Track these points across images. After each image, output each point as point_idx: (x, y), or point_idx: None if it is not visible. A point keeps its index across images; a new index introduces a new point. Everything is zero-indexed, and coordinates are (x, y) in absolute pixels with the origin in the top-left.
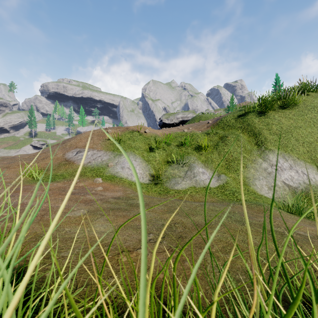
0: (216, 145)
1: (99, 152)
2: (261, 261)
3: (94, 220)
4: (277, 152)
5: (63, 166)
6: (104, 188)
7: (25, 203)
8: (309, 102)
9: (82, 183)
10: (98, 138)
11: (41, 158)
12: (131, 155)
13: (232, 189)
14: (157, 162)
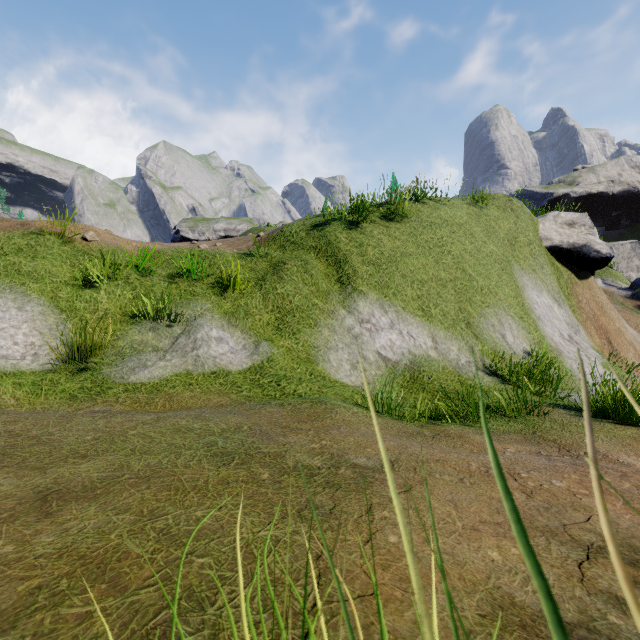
0: (262, 280)
1: None
2: (144, 623)
3: None
4: (371, 296)
5: None
6: None
7: None
8: (425, 215)
9: None
10: None
11: None
12: (9, 294)
13: (279, 373)
14: (99, 315)
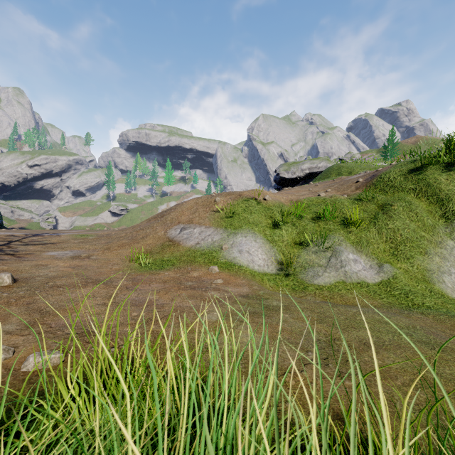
0: (374, 219)
1: (208, 229)
2: None
3: (235, 327)
4: None
5: (168, 248)
6: (224, 281)
7: (152, 300)
8: None
9: (196, 272)
10: (204, 210)
11: (140, 236)
12: (249, 234)
13: (404, 288)
14: (285, 244)
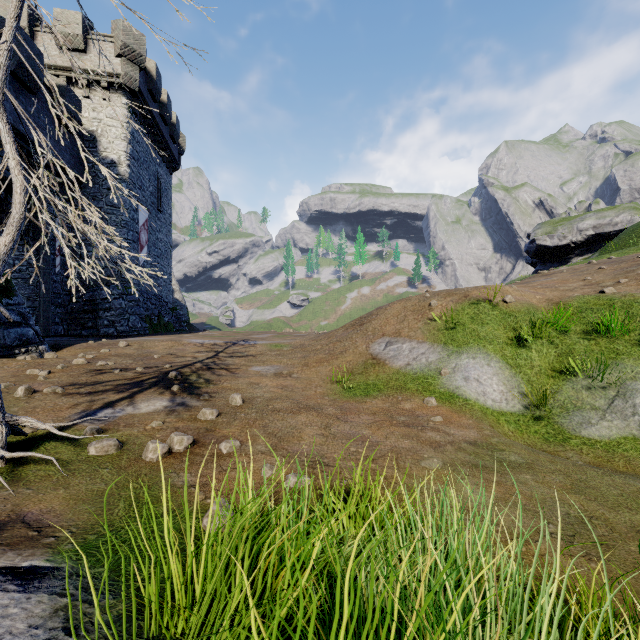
0: None
1: (421, 345)
2: None
3: (459, 480)
4: None
5: (372, 369)
6: (444, 418)
7: (366, 436)
8: None
9: (408, 404)
10: (415, 318)
11: (338, 351)
12: (479, 354)
13: None
14: (535, 370)
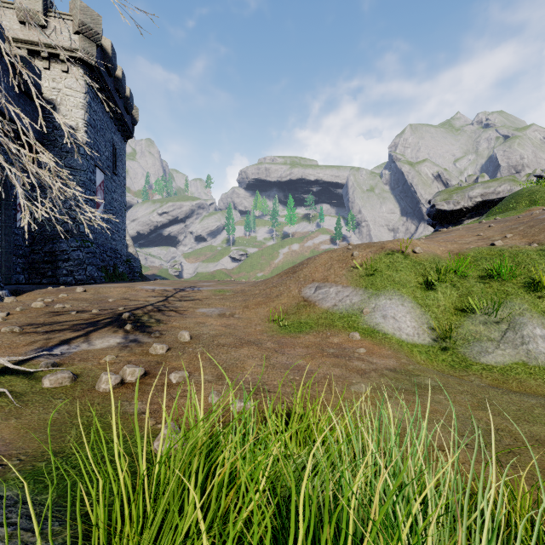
0: None
1: (345, 289)
2: None
3: (384, 402)
4: None
5: (304, 309)
6: (367, 350)
7: (301, 365)
8: None
9: (336, 338)
10: (340, 266)
11: (274, 295)
12: (395, 296)
13: None
14: (441, 309)
